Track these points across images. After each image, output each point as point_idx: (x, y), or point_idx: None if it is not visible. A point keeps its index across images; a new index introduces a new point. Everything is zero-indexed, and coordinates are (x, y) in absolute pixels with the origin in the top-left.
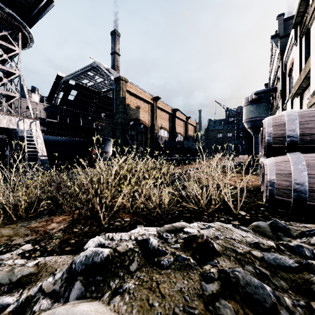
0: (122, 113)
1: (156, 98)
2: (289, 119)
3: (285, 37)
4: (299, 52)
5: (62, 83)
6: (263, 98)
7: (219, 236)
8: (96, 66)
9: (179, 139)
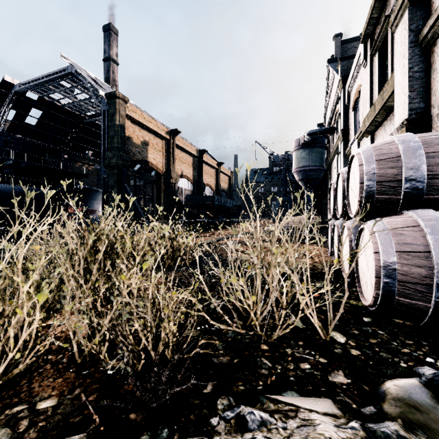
0: (118, 150)
1: (174, 131)
2: (406, 148)
3: (347, 59)
4: (369, 76)
5: (12, 95)
6: (317, 141)
7: None
8: (75, 72)
9: (207, 193)
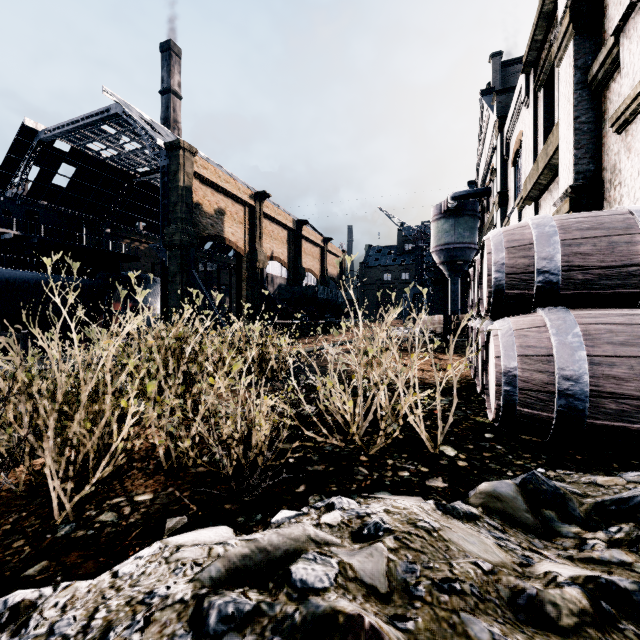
0: (183, 223)
1: (261, 194)
2: (540, 235)
3: (506, 93)
4: (532, 120)
5: (35, 146)
6: (467, 207)
7: (411, 581)
8: (122, 113)
9: (309, 282)
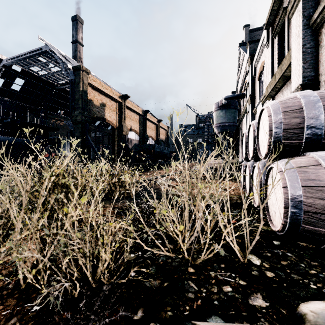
0: (82, 110)
1: (125, 96)
2: (307, 102)
3: (254, 43)
4: (271, 54)
5: (1, 68)
6: (232, 104)
7: None
8: (49, 50)
9: (150, 142)
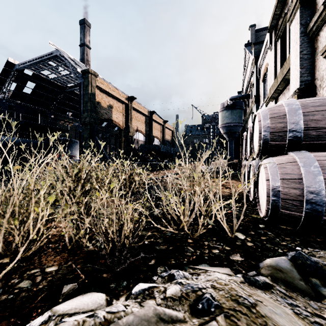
0: (91, 112)
1: (131, 97)
2: (290, 109)
3: (258, 44)
4: (274, 56)
5: (14, 72)
6: (237, 104)
7: None
8: (59, 55)
9: (156, 143)
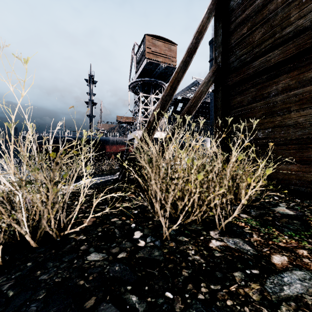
0: None
1: None
2: None
3: None
4: None
5: (173, 100)
6: None
7: None
8: (198, 83)
9: None
